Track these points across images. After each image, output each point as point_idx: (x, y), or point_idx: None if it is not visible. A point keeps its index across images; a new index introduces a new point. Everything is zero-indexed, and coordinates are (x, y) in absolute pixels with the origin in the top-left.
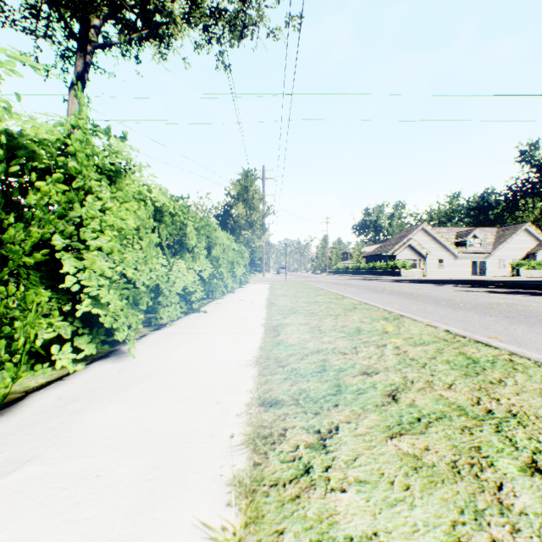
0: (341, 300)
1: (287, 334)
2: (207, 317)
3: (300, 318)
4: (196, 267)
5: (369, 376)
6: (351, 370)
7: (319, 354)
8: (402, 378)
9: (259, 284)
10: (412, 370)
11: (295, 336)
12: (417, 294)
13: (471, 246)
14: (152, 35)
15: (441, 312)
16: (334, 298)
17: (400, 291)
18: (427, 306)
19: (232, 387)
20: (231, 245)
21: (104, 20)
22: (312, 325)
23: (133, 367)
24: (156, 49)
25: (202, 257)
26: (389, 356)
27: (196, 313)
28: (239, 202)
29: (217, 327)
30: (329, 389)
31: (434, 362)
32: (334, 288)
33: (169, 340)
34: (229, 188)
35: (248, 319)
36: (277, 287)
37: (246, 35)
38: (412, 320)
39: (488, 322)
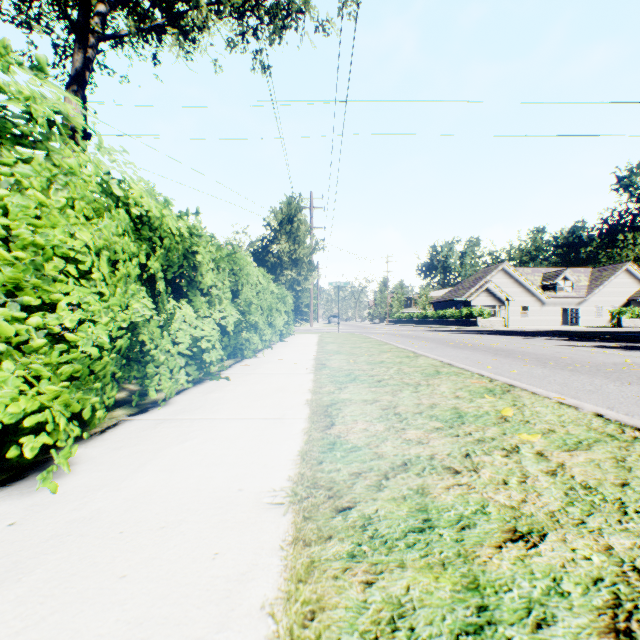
0: (415, 359)
1: (346, 424)
2: (226, 387)
3: (363, 389)
4: (215, 314)
5: (531, 546)
6: (483, 524)
7: (408, 473)
8: (607, 556)
9: (305, 337)
10: (610, 524)
11: (360, 427)
12: (508, 350)
13: (560, 290)
14: (172, 27)
15: (557, 378)
16: (404, 356)
17: (485, 346)
18: (531, 367)
19: (230, 590)
20: (268, 286)
21: (112, 7)
22: (383, 404)
23: (46, 510)
24: (174, 38)
25: (224, 301)
26: (541, 480)
27: (213, 381)
28: (280, 235)
29: (236, 407)
30: (459, 601)
31: (636, 498)
32: (399, 341)
33: (150, 437)
34: (268, 217)
35: (286, 392)
36: (328, 341)
37: (290, 25)
38: (532, 394)
39: (635, 394)
